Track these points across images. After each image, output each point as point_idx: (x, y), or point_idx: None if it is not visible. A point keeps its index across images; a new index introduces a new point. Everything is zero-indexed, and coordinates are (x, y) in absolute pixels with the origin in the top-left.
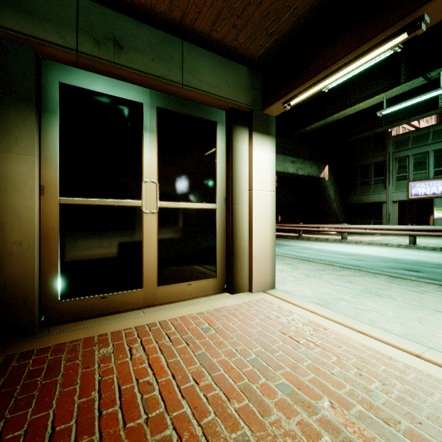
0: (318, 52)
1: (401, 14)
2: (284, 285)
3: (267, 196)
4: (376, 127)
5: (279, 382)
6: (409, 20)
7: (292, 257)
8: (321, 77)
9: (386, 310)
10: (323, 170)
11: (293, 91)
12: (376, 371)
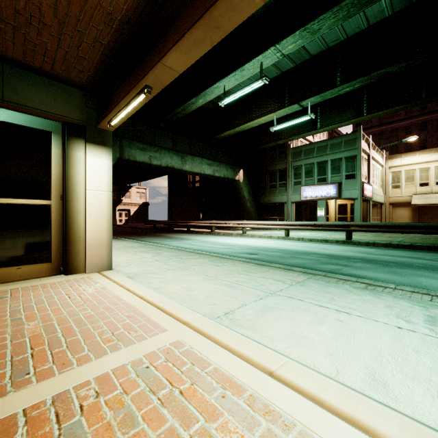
0: (115, 91)
1: (136, 82)
2: (125, 267)
3: (103, 195)
4: (278, 139)
5: (16, 317)
6: (142, 86)
7: (172, 248)
8: (120, 110)
9: (172, 277)
10: (238, 173)
11: (108, 116)
12: (97, 306)
